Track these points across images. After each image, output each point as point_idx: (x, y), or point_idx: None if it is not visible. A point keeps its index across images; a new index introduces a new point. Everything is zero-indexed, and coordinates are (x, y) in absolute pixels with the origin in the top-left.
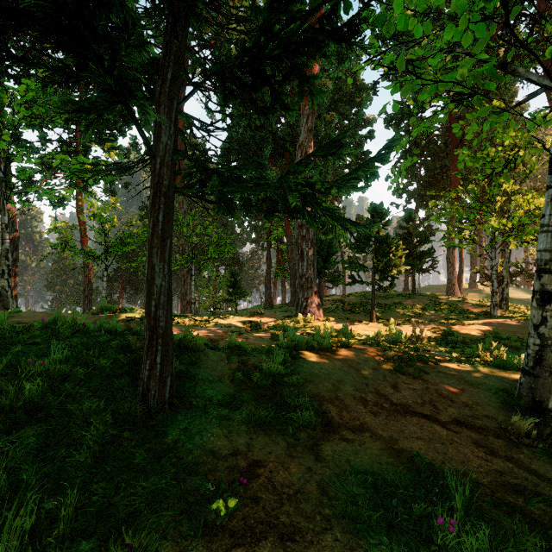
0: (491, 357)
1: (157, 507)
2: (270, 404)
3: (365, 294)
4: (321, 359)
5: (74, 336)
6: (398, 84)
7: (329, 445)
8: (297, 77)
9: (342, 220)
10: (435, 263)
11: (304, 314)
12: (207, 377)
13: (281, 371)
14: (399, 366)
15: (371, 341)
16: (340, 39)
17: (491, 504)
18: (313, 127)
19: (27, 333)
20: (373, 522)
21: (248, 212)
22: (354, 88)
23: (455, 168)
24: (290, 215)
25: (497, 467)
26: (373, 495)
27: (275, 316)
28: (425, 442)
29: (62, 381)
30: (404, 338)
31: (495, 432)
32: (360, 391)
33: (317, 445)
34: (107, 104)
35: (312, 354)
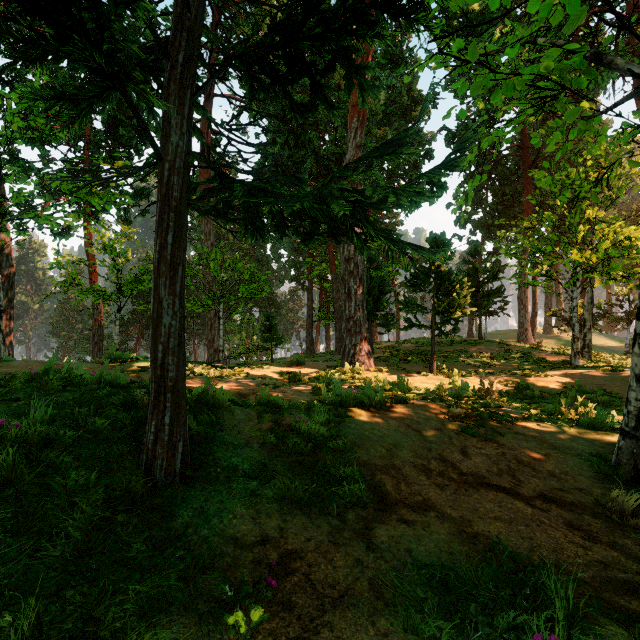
0: (576, 415)
1: (154, 621)
2: (309, 476)
3: (423, 340)
4: (372, 417)
5: (67, 390)
6: (466, 82)
7: (384, 528)
8: (344, 65)
9: (401, 243)
10: (504, 304)
11: (351, 363)
12: (231, 441)
13: (324, 433)
14: (468, 426)
15: (432, 395)
16: (398, 13)
17: (597, 610)
18: (362, 142)
19: (6, 386)
20: (445, 637)
21: (282, 234)
22: (409, 100)
23: (528, 193)
24: (334, 238)
25: (599, 557)
26: (443, 598)
27: (317, 367)
28: (506, 524)
29: (45, 447)
30: (470, 392)
31: (591, 510)
32: (421, 457)
33: (369, 528)
34: (98, 90)
35: (362, 411)
